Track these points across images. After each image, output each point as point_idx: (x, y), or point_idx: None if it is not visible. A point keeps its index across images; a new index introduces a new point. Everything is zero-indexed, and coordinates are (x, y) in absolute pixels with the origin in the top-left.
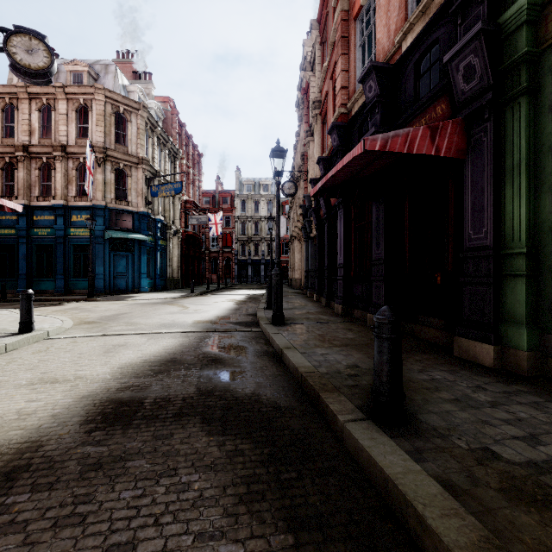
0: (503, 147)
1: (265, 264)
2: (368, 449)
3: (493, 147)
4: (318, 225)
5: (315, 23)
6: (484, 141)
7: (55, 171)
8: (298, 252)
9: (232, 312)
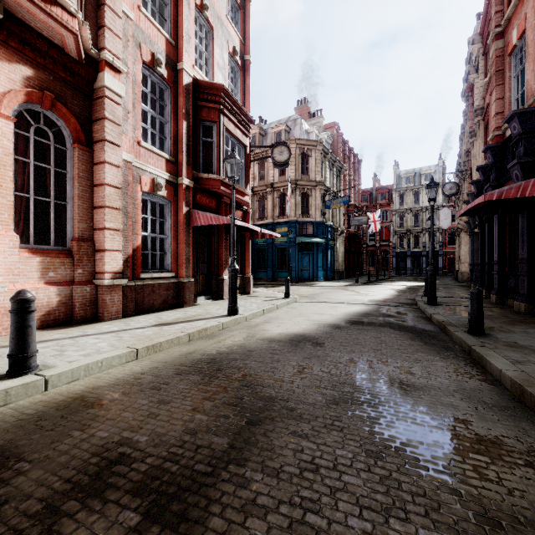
0: None
1: (426, 256)
2: (457, 334)
3: None
4: (481, 223)
5: (477, 37)
6: None
7: (267, 200)
8: (465, 244)
9: (395, 297)
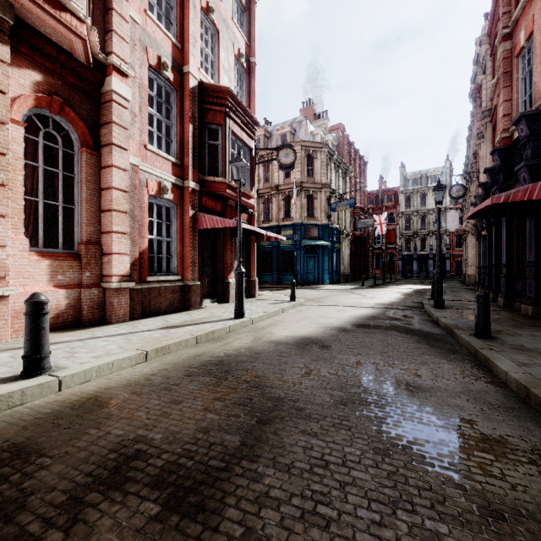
0: None
1: (433, 259)
2: (464, 337)
3: None
4: (488, 225)
5: (484, 38)
6: None
7: (272, 203)
8: (472, 247)
9: (401, 300)
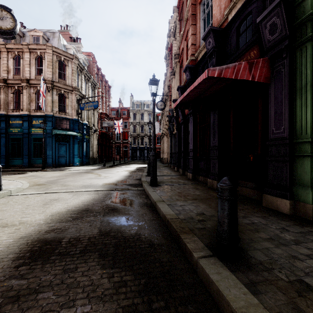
0: (295, 74)
1: (147, 149)
2: (217, 283)
3: (289, 74)
4: (178, 126)
5: (176, 9)
6: (282, 71)
7: (23, 94)
8: (166, 142)
9: (127, 178)
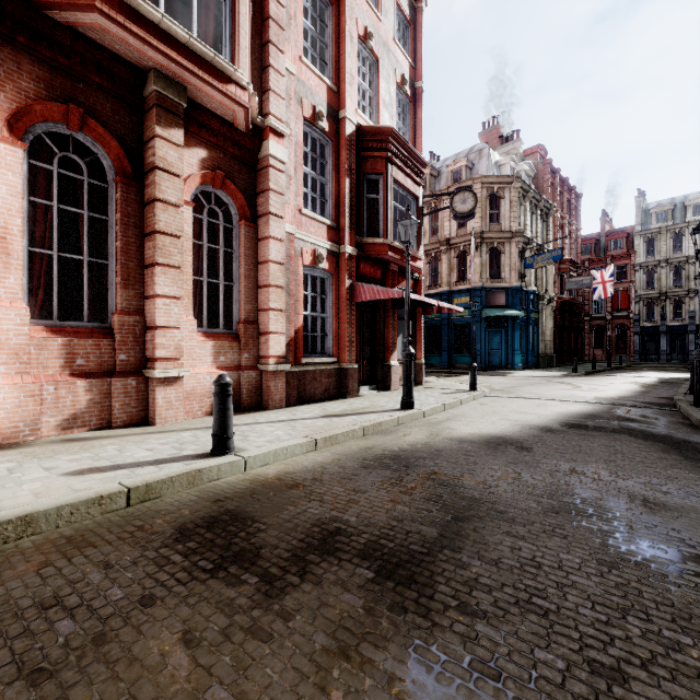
0: None
1: (695, 332)
2: None
3: None
4: None
5: None
6: None
7: (440, 262)
8: None
9: (637, 394)
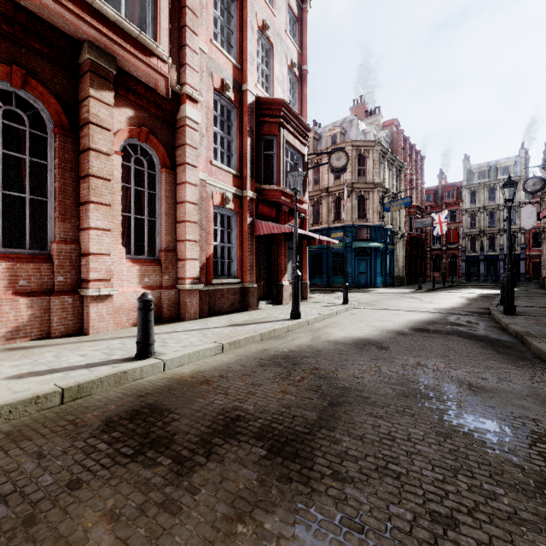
0: None
1: (504, 260)
2: (536, 345)
3: None
4: None
5: None
6: None
7: (321, 205)
8: None
9: (464, 305)
